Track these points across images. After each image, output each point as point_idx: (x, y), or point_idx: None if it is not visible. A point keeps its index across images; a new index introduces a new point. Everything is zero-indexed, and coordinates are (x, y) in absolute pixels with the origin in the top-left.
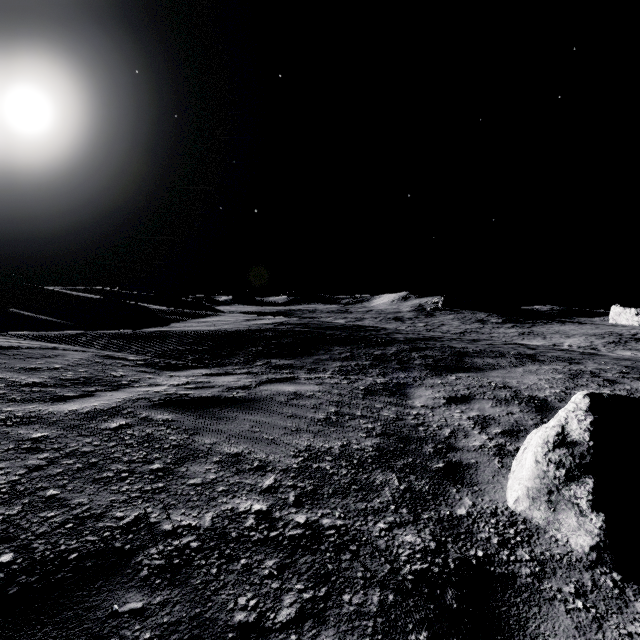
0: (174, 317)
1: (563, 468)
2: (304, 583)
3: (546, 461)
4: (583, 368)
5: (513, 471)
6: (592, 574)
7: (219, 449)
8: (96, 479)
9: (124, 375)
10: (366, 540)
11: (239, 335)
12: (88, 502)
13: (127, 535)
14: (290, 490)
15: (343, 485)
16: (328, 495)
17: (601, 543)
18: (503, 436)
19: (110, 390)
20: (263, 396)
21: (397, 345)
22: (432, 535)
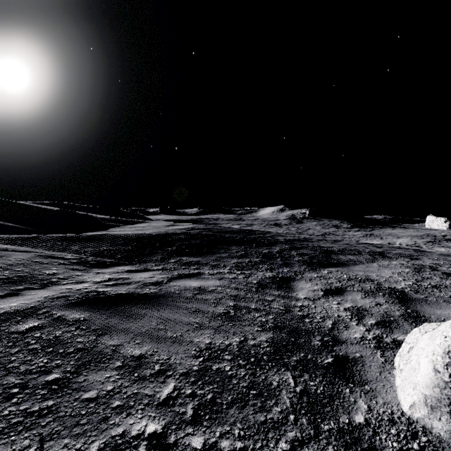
0: (113, 223)
1: None
2: None
3: (448, 372)
4: (422, 263)
5: (400, 369)
6: None
7: (123, 351)
8: None
9: (56, 273)
10: None
11: (159, 237)
12: None
13: None
14: (188, 401)
15: (242, 390)
16: (227, 405)
17: None
18: (378, 327)
19: (37, 288)
20: (172, 292)
21: (280, 245)
22: None
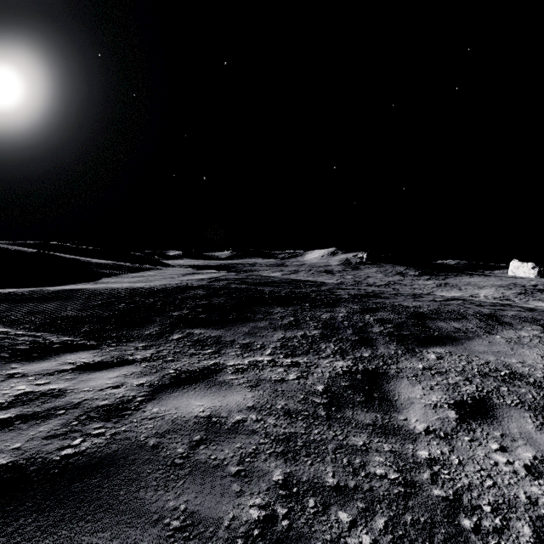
0: (109, 271)
1: None
2: None
3: None
4: None
5: None
6: None
7: None
8: None
9: None
10: None
11: (163, 294)
12: None
13: None
14: None
15: None
16: None
17: None
18: None
19: None
20: (138, 443)
21: (345, 305)
22: None
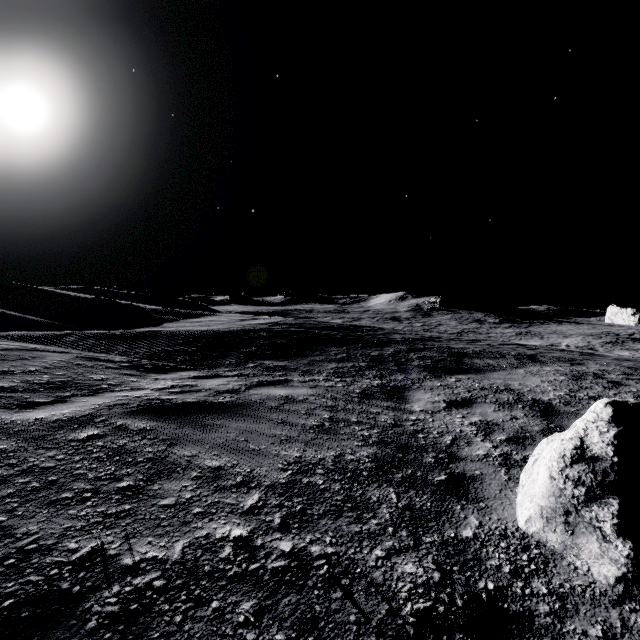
0: (167, 317)
1: (583, 486)
2: (286, 632)
3: (563, 478)
4: (585, 369)
5: (522, 485)
6: (620, 612)
7: (199, 462)
8: (52, 501)
9: (105, 378)
10: (360, 573)
11: (232, 335)
12: (38, 531)
13: (78, 573)
14: (276, 510)
15: (335, 503)
16: (318, 516)
17: (629, 574)
18: (508, 444)
19: (86, 395)
20: (252, 401)
21: (394, 346)
22: (435, 563)
